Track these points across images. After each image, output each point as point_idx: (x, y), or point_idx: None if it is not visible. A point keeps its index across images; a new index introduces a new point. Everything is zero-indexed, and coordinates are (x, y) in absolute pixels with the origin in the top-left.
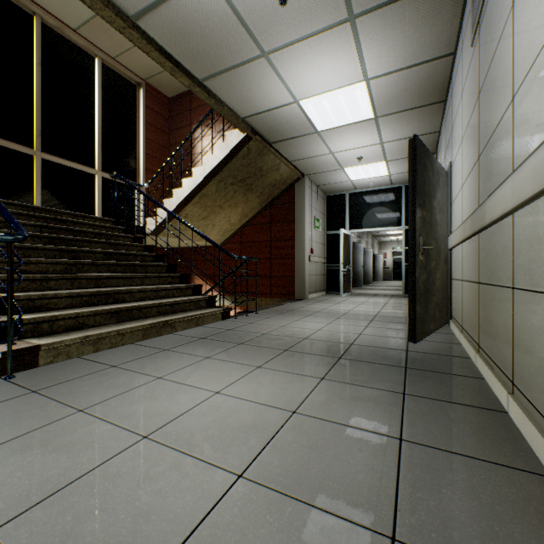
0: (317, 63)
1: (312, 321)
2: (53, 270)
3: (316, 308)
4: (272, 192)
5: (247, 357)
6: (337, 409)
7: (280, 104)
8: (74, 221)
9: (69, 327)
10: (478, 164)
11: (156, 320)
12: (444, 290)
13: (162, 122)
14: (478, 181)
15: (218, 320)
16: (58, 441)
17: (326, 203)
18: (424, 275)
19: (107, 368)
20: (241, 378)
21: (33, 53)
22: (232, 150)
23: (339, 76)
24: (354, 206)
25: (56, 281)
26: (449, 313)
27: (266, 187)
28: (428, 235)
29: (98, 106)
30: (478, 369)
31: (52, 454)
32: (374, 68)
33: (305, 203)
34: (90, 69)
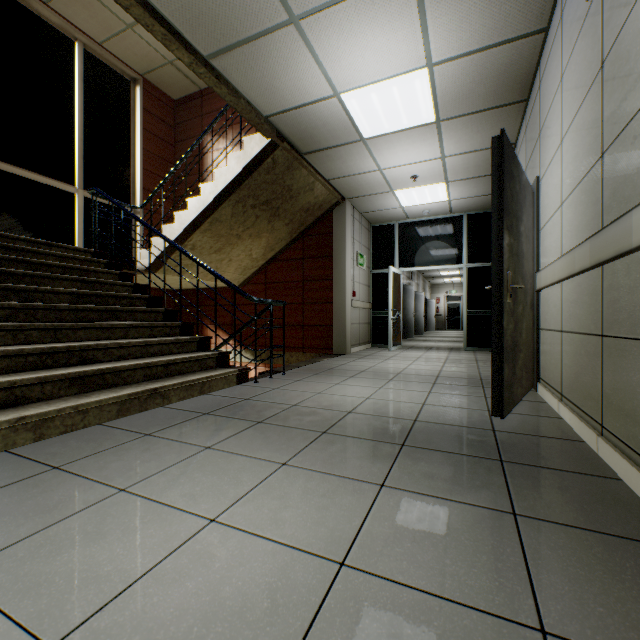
0: (365, 37)
1: (357, 385)
2: None
3: (361, 367)
4: (304, 219)
5: (267, 446)
6: (414, 553)
7: (316, 97)
8: (33, 250)
9: None
10: (600, 165)
11: (140, 389)
12: (530, 343)
13: (166, 131)
14: (602, 189)
15: (232, 384)
16: None
17: (372, 235)
18: (512, 325)
19: (43, 472)
20: (255, 488)
21: None
22: (252, 160)
23: (394, 59)
24: (405, 239)
25: None
26: (535, 373)
27: (297, 212)
28: (516, 269)
29: (78, 105)
30: (604, 461)
31: None
32: (441, 48)
33: (346, 234)
34: (67, 56)
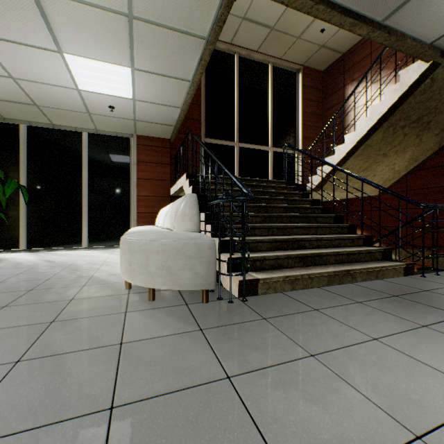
0: None
1: None
2: (254, 221)
3: None
4: None
5: None
6: None
7: None
8: (261, 185)
9: (271, 266)
10: None
11: (338, 269)
12: None
13: (316, 94)
14: None
15: (399, 275)
16: (309, 389)
17: None
18: None
19: (310, 310)
20: None
21: (234, 79)
22: (408, 87)
23: None
24: None
25: (258, 230)
26: None
27: None
28: None
29: (270, 100)
30: None
31: (311, 405)
32: None
33: None
34: (265, 74)
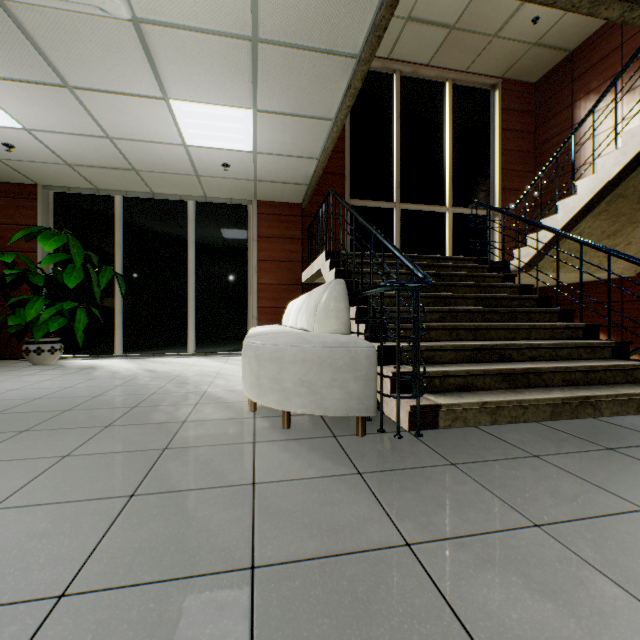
0: None
1: None
2: (429, 319)
3: None
4: None
5: None
6: None
7: None
8: (437, 265)
9: (457, 386)
10: None
11: (568, 394)
12: None
13: (523, 121)
14: None
15: None
16: (537, 575)
17: None
18: None
19: (526, 456)
20: None
21: (393, 110)
22: None
23: None
24: None
25: (435, 331)
26: None
27: None
28: None
29: (447, 136)
30: None
31: (543, 600)
32: None
33: None
34: (440, 98)
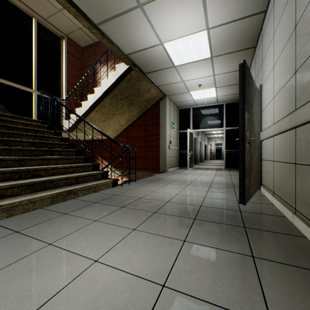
0: (176, 14)
1: (172, 187)
2: None
3: (174, 178)
4: (146, 106)
5: (126, 219)
6: (201, 279)
7: (151, 45)
8: (10, 120)
9: None
10: (294, 77)
11: (62, 190)
12: (257, 167)
13: (78, 62)
14: (295, 89)
15: (110, 187)
16: None
17: (179, 114)
18: (249, 158)
19: (10, 234)
20: (119, 242)
21: None
22: (120, 76)
23: (190, 25)
24: (195, 115)
25: None
26: (260, 181)
27: (142, 102)
28: (250, 130)
29: (34, 49)
30: (297, 227)
31: None
32: (213, 20)
33: (166, 113)
34: (29, 25)
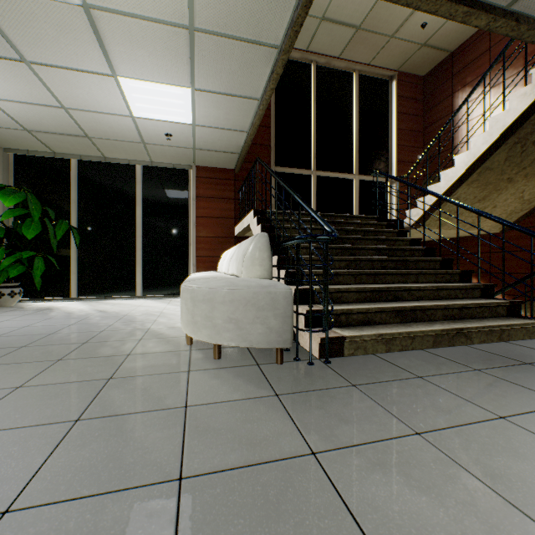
0: None
1: None
2: (338, 266)
3: None
4: None
5: None
6: None
7: None
8: (345, 222)
9: (359, 321)
10: None
11: (447, 326)
12: None
13: (415, 106)
14: None
15: (532, 336)
16: (415, 474)
17: None
18: None
19: (412, 377)
20: None
21: (310, 94)
22: None
23: None
24: None
25: (343, 276)
26: None
27: None
28: None
29: (355, 116)
30: None
31: (420, 494)
32: None
33: None
34: (349, 85)
